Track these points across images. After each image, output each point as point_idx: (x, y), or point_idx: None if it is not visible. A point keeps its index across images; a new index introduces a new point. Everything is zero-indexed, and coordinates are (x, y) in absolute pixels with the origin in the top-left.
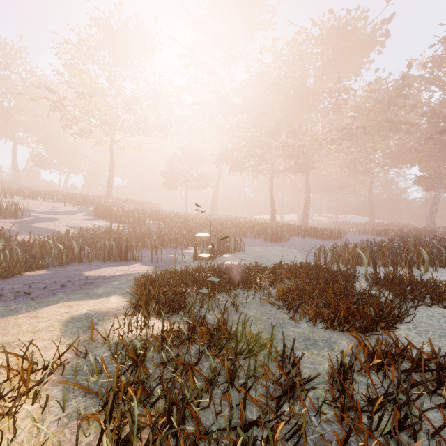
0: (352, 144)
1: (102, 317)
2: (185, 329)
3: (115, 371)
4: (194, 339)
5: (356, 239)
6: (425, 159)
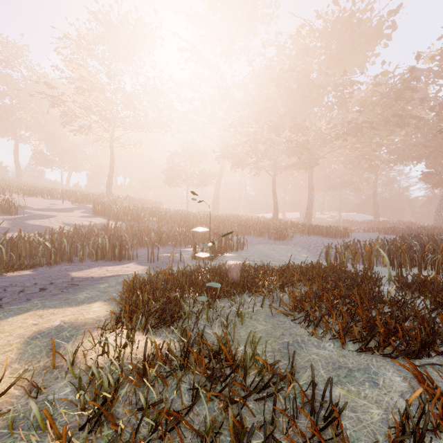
0: (357, 140)
1: (76, 331)
2: (178, 350)
3: (73, 421)
4: (188, 364)
5: (363, 237)
6: (432, 155)
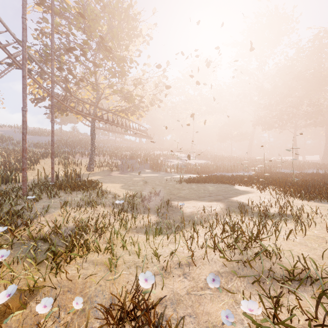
0: None
1: None
2: None
3: None
4: None
5: None
6: None
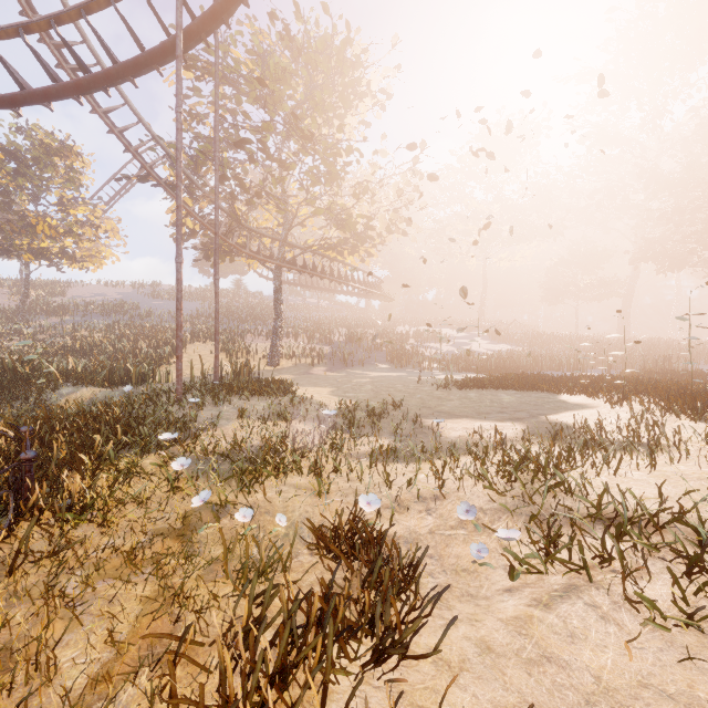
0: None
1: None
2: None
3: None
4: None
5: None
6: None
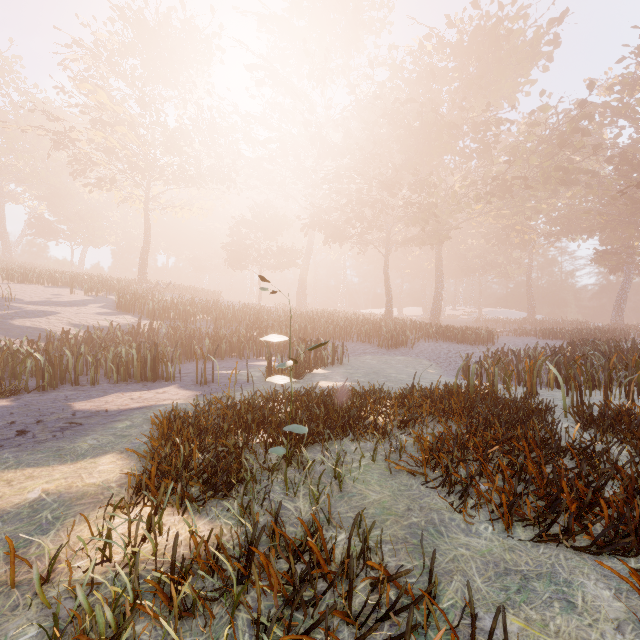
0: (505, 203)
1: (65, 509)
2: (236, 542)
3: None
4: (251, 570)
5: (514, 343)
6: (610, 226)
